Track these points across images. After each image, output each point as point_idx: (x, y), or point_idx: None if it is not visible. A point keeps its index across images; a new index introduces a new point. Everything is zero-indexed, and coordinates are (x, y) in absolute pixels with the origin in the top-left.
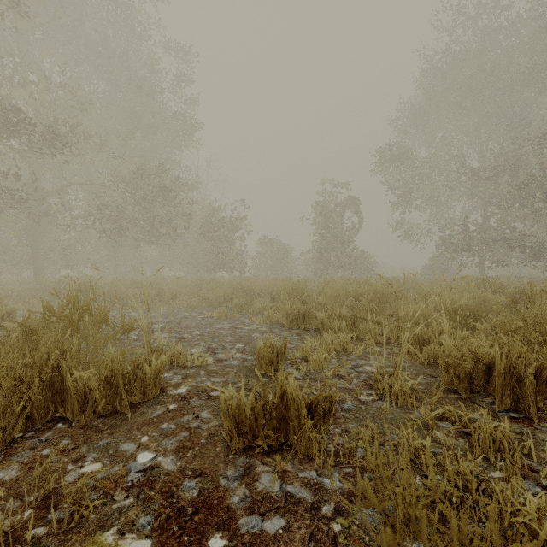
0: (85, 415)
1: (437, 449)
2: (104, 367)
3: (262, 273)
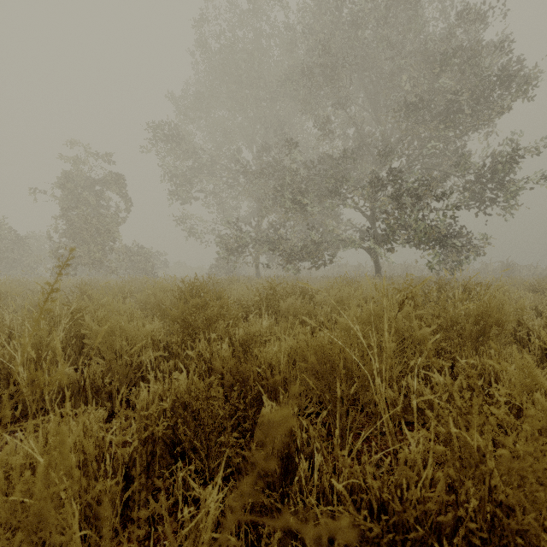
0: None
1: None
2: None
3: None
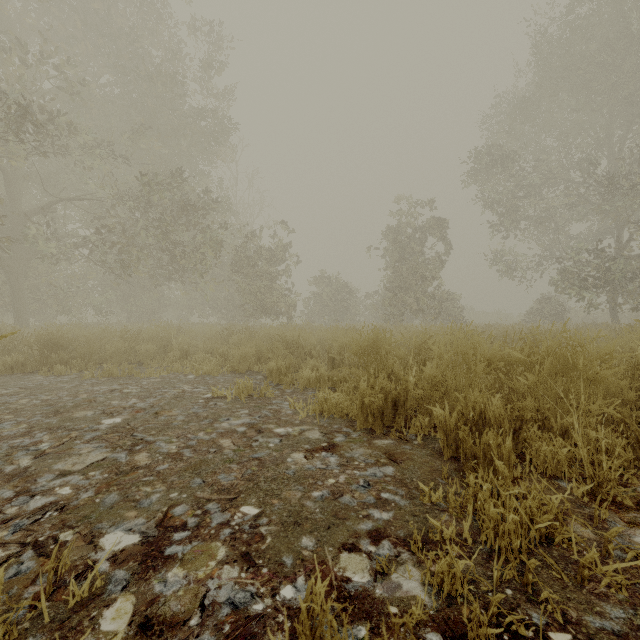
0: None
1: None
2: None
3: (317, 320)
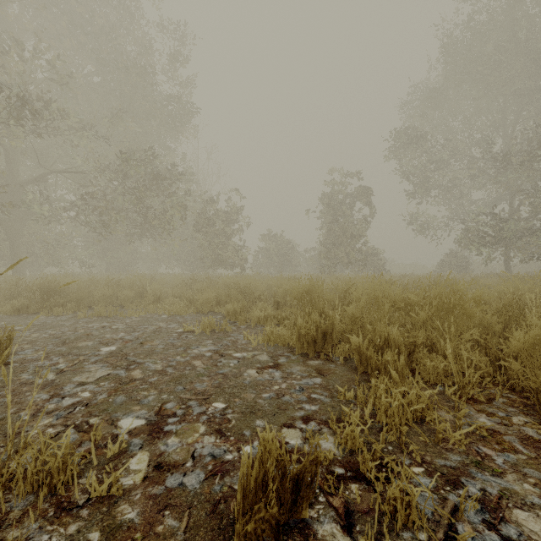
0: None
1: None
2: None
3: (265, 271)
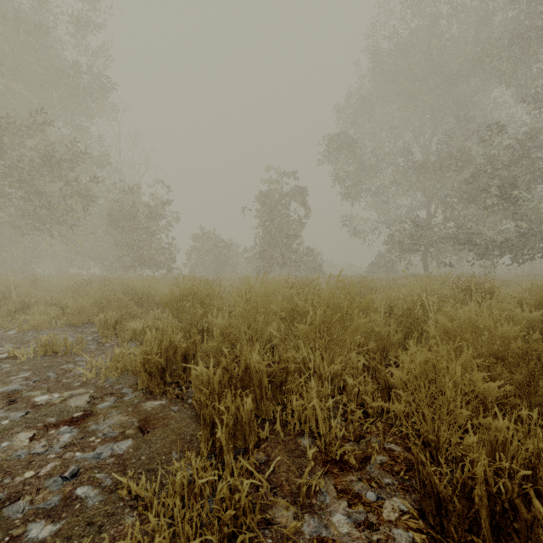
0: None
1: None
2: None
3: (202, 271)
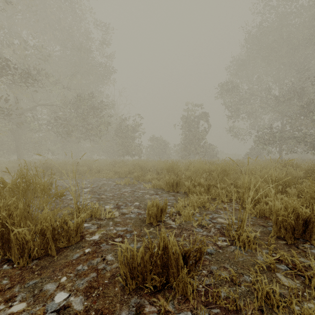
0: (23, 259)
1: (280, 289)
2: (39, 223)
3: (151, 157)
